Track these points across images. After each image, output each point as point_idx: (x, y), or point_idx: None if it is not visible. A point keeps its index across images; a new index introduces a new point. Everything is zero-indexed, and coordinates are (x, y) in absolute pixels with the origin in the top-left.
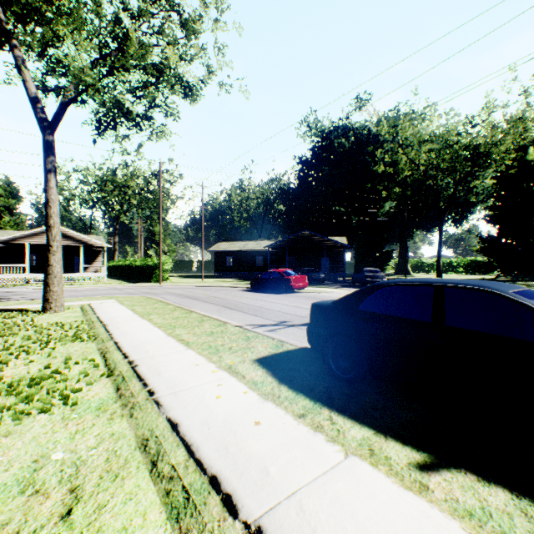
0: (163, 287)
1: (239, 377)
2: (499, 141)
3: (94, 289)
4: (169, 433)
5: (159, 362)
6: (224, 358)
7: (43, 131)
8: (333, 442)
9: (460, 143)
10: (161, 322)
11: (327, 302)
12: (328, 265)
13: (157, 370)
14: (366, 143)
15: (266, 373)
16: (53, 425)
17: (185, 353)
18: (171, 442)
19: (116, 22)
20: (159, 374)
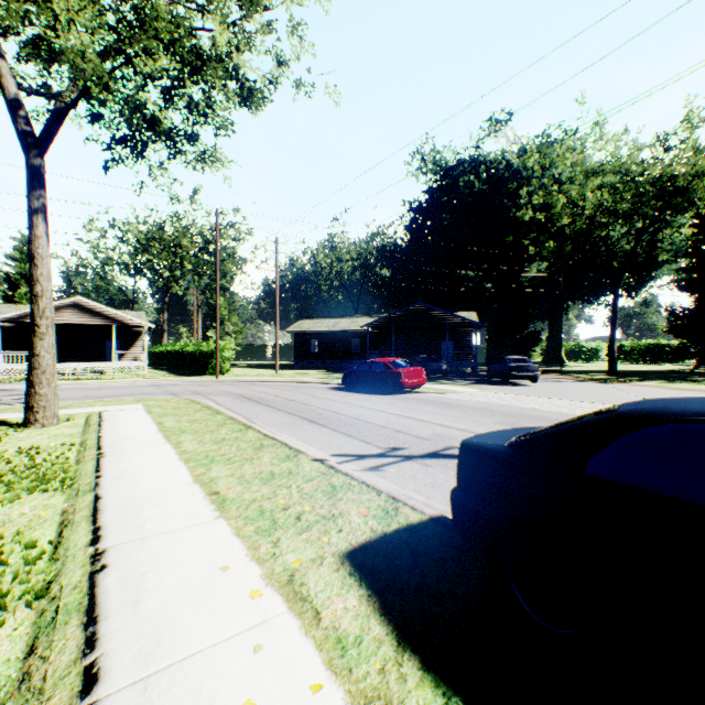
0: (220, 383)
1: (307, 618)
2: None
3: (124, 386)
4: None
5: (152, 558)
6: (283, 547)
7: (27, 151)
8: None
9: (648, 174)
10: (193, 450)
11: (497, 443)
12: (451, 352)
13: (138, 584)
14: (504, 182)
15: (367, 603)
16: None
17: (211, 530)
18: None
19: None
20: (137, 599)
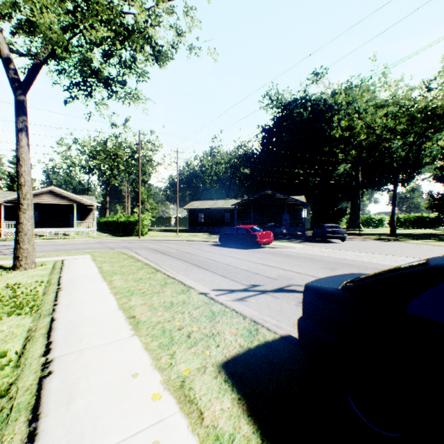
0: (141, 241)
1: (193, 418)
2: None
3: (80, 243)
4: None
5: (85, 366)
6: (177, 359)
7: (15, 91)
8: None
9: (417, 106)
10: (120, 286)
11: (332, 287)
12: (289, 221)
13: (72, 387)
14: (322, 113)
15: (238, 405)
16: None
17: (128, 344)
18: None
19: None
20: (70, 400)
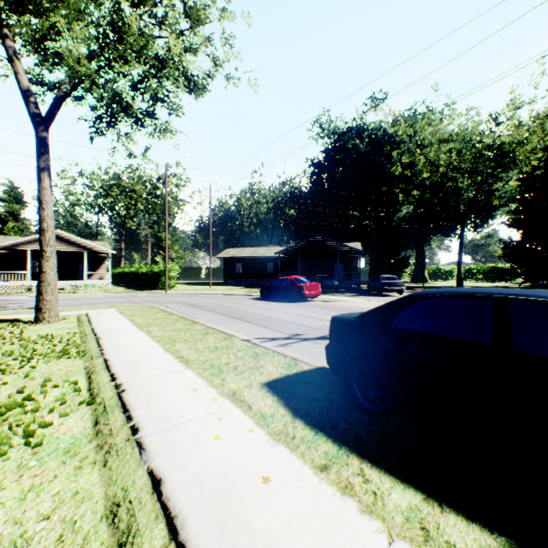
0: (168, 295)
1: (245, 408)
2: (525, 139)
3: (96, 298)
4: (148, 496)
5: (151, 386)
6: (228, 381)
7: (36, 127)
8: (369, 514)
9: (484, 143)
10: (160, 335)
11: (350, 316)
12: (342, 272)
13: (147, 396)
14: (382, 145)
15: (277, 402)
16: (3, 478)
17: (183, 374)
18: (148, 512)
19: (115, 9)
20: (149, 402)
